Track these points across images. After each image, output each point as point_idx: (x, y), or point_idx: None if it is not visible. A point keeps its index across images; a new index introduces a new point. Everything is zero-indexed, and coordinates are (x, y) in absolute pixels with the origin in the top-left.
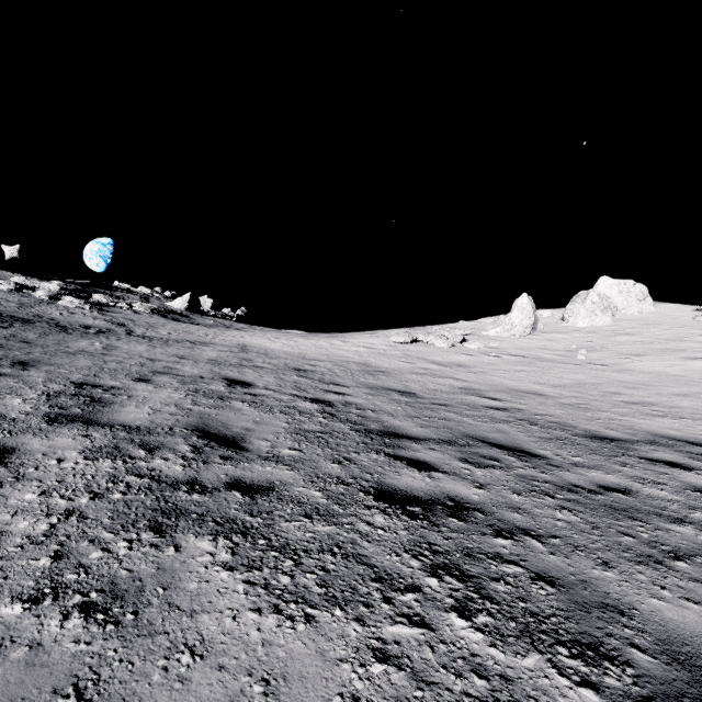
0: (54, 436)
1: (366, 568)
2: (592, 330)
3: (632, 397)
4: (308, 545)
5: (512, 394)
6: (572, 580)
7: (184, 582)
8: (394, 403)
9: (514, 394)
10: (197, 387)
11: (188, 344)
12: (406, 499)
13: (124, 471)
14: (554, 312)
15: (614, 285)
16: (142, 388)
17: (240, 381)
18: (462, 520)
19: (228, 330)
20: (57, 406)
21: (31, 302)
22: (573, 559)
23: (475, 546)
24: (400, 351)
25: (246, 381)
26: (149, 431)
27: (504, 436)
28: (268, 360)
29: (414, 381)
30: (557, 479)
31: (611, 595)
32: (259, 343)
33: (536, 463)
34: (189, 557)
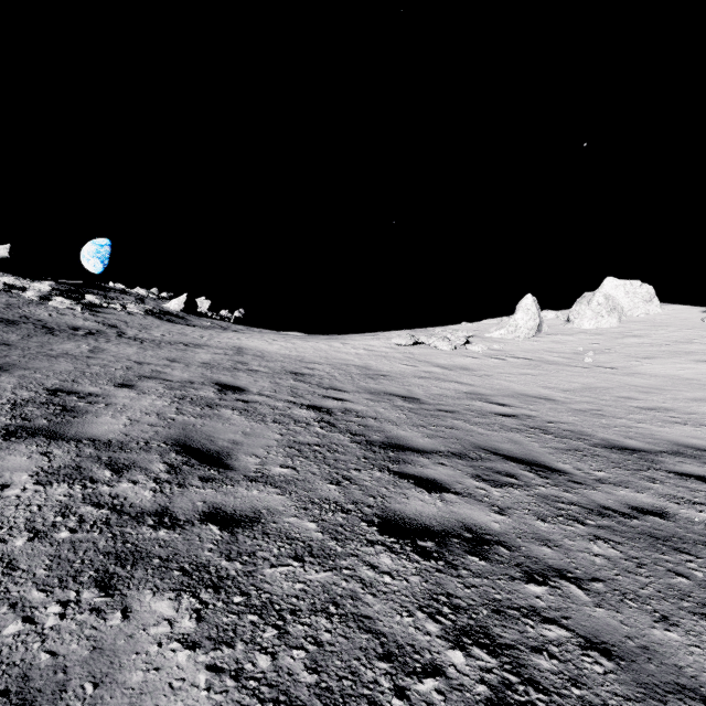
0: (6, 453)
1: (371, 638)
2: (599, 332)
3: (646, 402)
4: (297, 603)
5: (521, 399)
6: (630, 648)
7: (125, 672)
8: (397, 409)
9: (523, 399)
10: (185, 393)
11: (181, 347)
12: (416, 530)
13: (80, 499)
14: (558, 313)
15: (620, 286)
16: (123, 395)
17: (233, 386)
18: (484, 558)
19: (225, 332)
20: (21, 417)
21: (19, 302)
22: (624, 614)
23: (504, 598)
24: (402, 354)
25: (239, 386)
26: (121, 446)
27: (517, 446)
28: (264, 363)
29: (417, 385)
30: (584, 500)
31: (684, 669)
32: (256, 346)
33: (558, 479)
34: (138, 628)
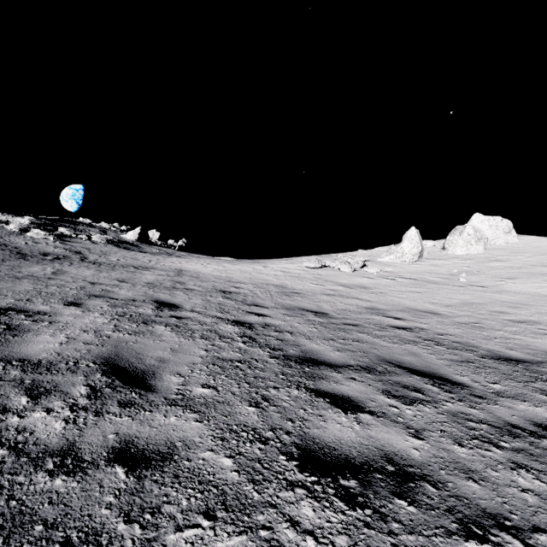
0: None
1: None
2: (469, 257)
3: (516, 316)
4: None
5: (412, 313)
6: None
7: None
8: (309, 324)
9: (414, 313)
10: (126, 311)
11: (131, 269)
12: (337, 464)
13: None
14: (436, 242)
15: (485, 221)
16: (68, 313)
17: (169, 303)
18: (412, 502)
19: (170, 257)
20: None
21: (2, 233)
22: None
23: None
24: (312, 275)
25: (174, 303)
26: (49, 367)
27: (417, 359)
28: (198, 283)
29: (325, 301)
30: (490, 417)
31: None
32: (193, 268)
33: (460, 394)
34: None
